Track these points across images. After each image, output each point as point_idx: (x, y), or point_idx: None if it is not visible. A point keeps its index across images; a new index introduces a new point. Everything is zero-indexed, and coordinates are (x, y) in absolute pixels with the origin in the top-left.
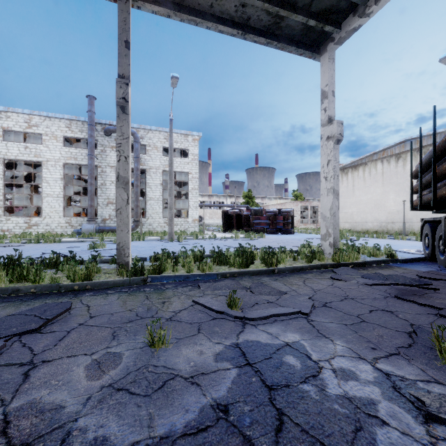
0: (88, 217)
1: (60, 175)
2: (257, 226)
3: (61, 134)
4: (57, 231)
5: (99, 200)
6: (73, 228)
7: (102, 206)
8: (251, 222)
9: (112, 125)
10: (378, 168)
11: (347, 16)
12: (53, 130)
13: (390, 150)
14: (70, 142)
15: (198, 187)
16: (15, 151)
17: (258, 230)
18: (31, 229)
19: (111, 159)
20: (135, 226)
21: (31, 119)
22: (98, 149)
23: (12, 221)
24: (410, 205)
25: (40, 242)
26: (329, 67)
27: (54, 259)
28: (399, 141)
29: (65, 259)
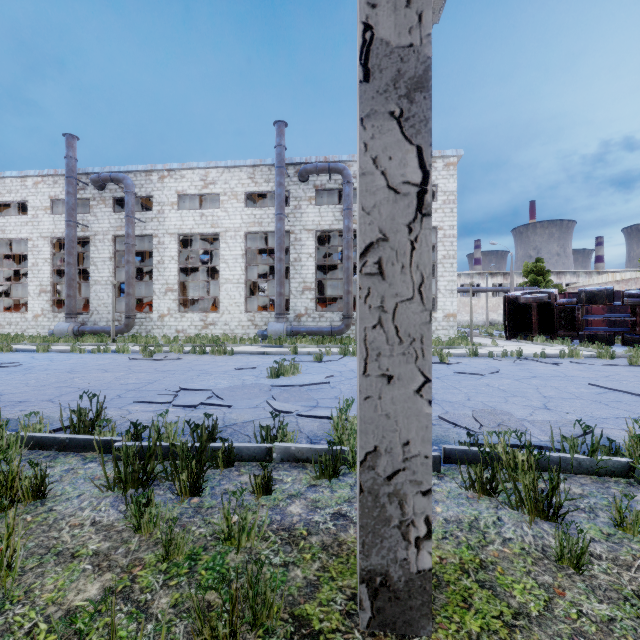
0: (276, 312)
1: (241, 251)
2: (592, 327)
3: (242, 190)
4: (237, 333)
5: (291, 285)
6: (257, 328)
7: (296, 294)
8: (578, 319)
9: (310, 163)
10: None
11: None
12: (232, 186)
13: None
14: (255, 205)
15: (455, 252)
16: (190, 222)
17: (599, 336)
18: (208, 330)
19: (309, 218)
20: (345, 326)
21: (208, 175)
22: (290, 205)
23: (187, 318)
24: None
25: (207, 352)
26: None
27: (167, 431)
28: None
29: (177, 451)
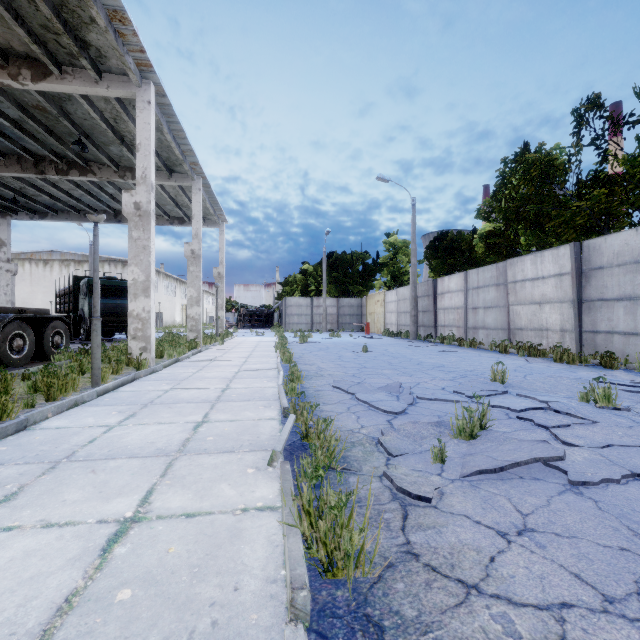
0: None
1: None
2: None
3: None
4: None
5: None
6: None
7: None
8: None
9: None
10: (27, 268)
11: (22, 211)
12: None
13: (39, 255)
14: None
15: None
16: None
17: None
18: None
19: None
20: None
21: None
22: None
23: None
24: (56, 311)
25: None
26: (9, 229)
27: None
28: (48, 250)
29: None
